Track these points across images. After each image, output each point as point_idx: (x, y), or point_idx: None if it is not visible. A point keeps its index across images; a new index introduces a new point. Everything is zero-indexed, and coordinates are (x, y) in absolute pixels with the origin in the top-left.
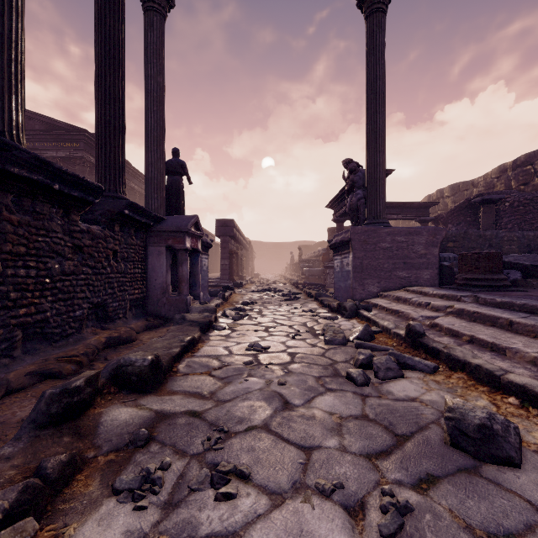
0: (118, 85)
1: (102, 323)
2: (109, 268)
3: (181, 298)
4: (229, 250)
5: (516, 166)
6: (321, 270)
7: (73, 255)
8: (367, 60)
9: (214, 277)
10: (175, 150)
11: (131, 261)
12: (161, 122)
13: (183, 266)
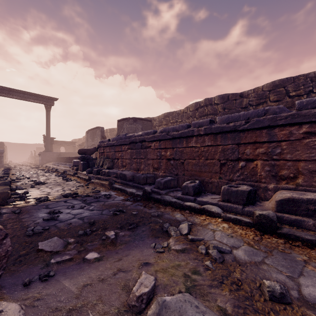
0: None
1: None
2: None
3: (2, 164)
4: None
5: None
6: None
7: None
8: (46, 119)
9: None
10: None
11: None
12: None
13: (2, 159)
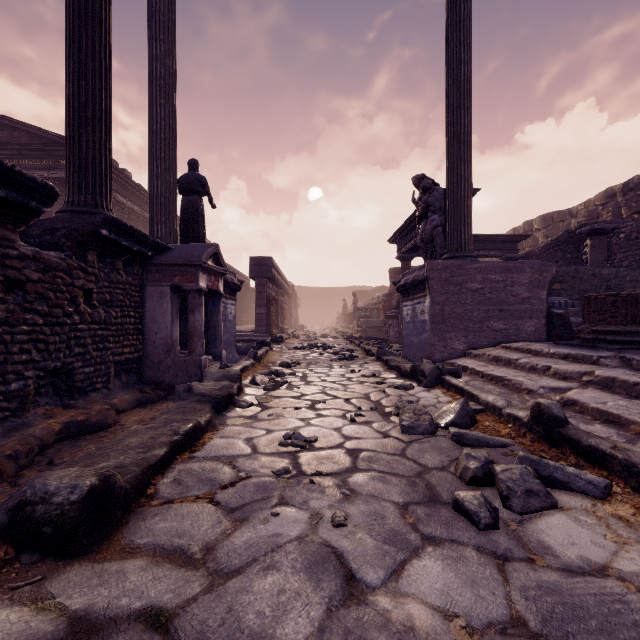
0: (100, 53)
1: (66, 398)
2: (78, 316)
3: (193, 359)
4: (267, 295)
5: (628, 190)
6: (382, 320)
7: (7, 294)
8: (448, 39)
9: (247, 330)
10: (192, 162)
11: (118, 307)
12: (171, 120)
13: (195, 314)
